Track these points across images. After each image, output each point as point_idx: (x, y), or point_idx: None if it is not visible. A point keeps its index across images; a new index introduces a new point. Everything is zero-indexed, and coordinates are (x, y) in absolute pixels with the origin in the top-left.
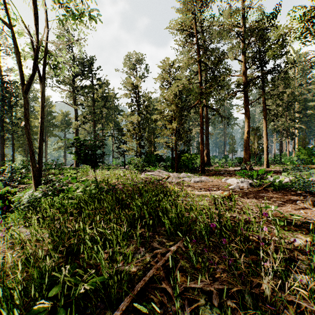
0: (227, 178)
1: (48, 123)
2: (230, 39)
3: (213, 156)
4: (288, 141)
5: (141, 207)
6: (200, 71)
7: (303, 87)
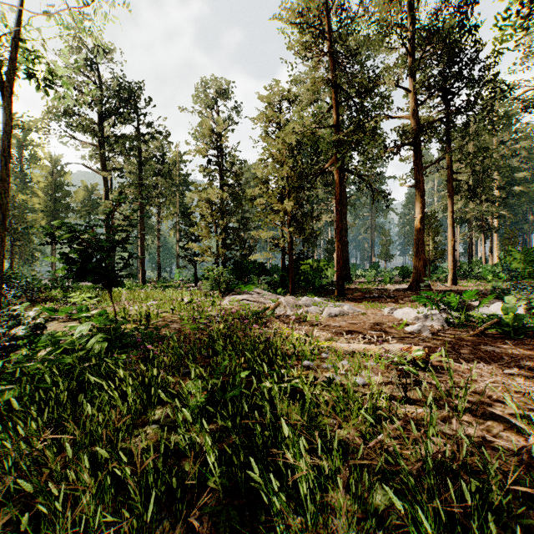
0: (393, 308)
1: (58, 204)
2: (389, 49)
3: (354, 264)
4: (484, 237)
5: (200, 411)
6: (336, 105)
7: (507, 146)
